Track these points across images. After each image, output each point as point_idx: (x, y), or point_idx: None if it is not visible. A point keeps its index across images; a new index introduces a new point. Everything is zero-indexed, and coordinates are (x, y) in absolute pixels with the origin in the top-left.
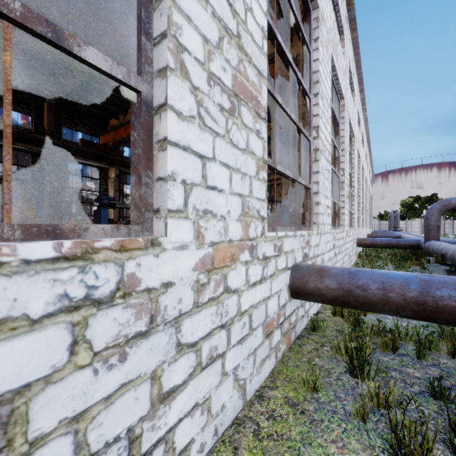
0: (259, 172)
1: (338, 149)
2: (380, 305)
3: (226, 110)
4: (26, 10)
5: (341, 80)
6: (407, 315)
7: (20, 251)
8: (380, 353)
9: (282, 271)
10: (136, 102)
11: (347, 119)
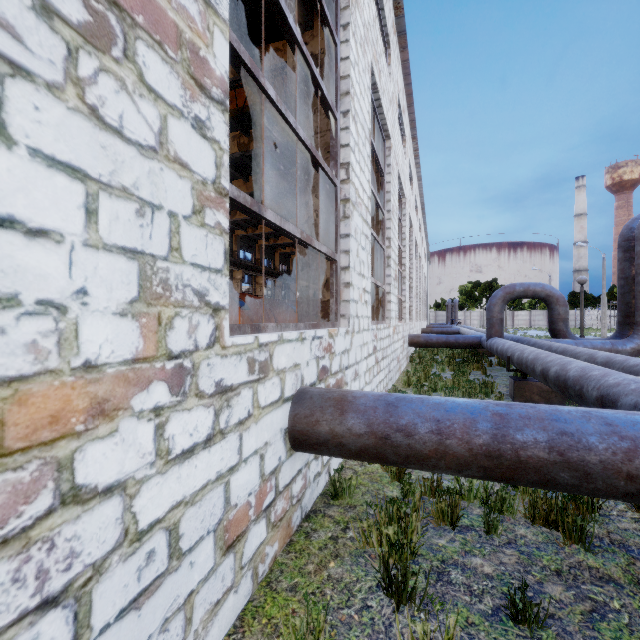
0: (205, 211)
1: (382, 210)
2: (433, 460)
3: (71, 24)
4: None
5: (386, 110)
6: (474, 474)
7: None
8: (433, 530)
9: (271, 407)
10: None
11: (395, 169)
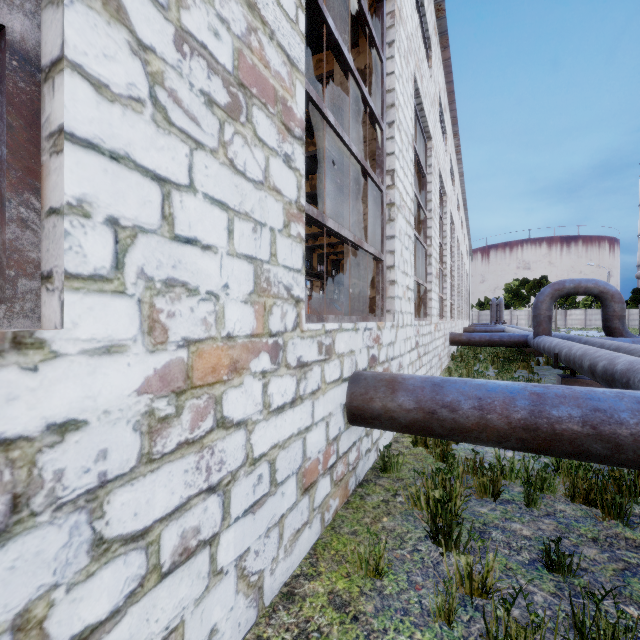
0: (290, 225)
1: (423, 209)
2: (475, 432)
3: (221, 107)
4: None
5: (428, 113)
6: (513, 446)
7: None
8: (476, 500)
9: (333, 384)
10: None
11: (436, 168)
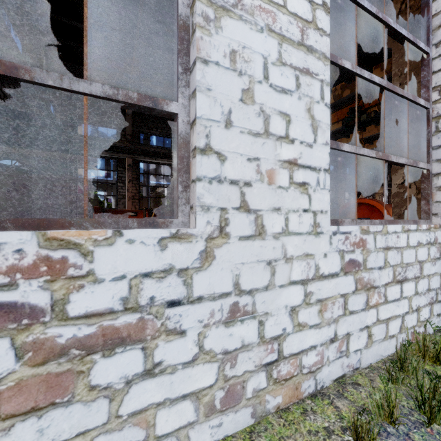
0: None
1: None
2: None
3: None
4: (412, 161)
5: None
6: None
7: (422, 227)
8: None
9: None
10: (425, 173)
11: None
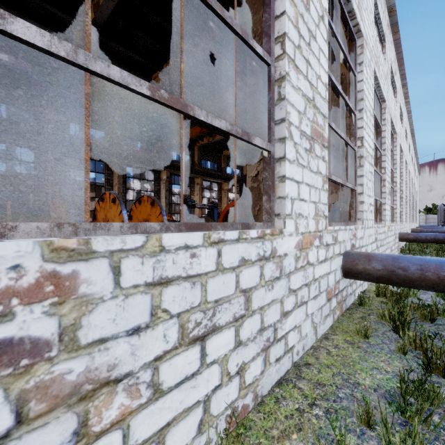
0: (324, 185)
1: (379, 150)
2: (418, 282)
3: (308, 150)
4: (242, 131)
5: (383, 86)
6: (441, 289)
7: (250, 234)
8: (419, 322)
9: (337, 255)
10: (267, 157)
11: (388, 119)
